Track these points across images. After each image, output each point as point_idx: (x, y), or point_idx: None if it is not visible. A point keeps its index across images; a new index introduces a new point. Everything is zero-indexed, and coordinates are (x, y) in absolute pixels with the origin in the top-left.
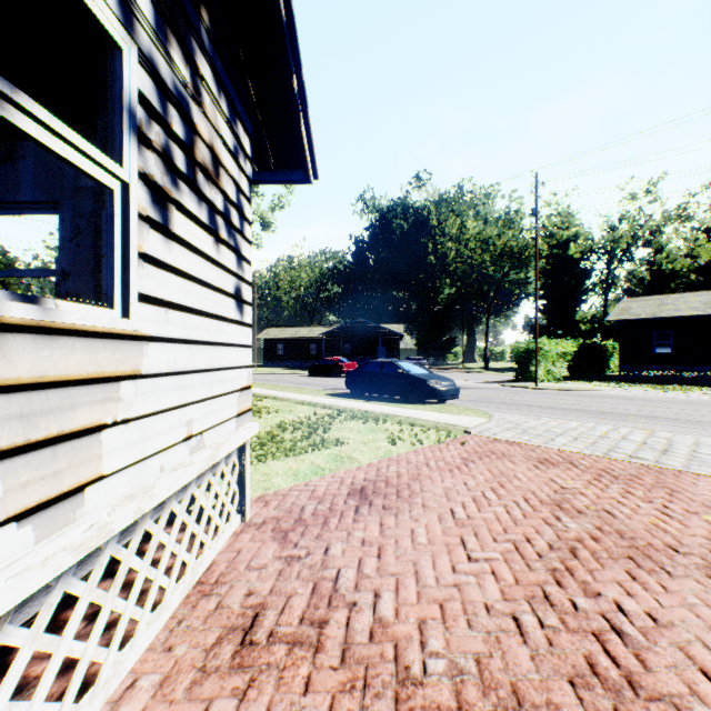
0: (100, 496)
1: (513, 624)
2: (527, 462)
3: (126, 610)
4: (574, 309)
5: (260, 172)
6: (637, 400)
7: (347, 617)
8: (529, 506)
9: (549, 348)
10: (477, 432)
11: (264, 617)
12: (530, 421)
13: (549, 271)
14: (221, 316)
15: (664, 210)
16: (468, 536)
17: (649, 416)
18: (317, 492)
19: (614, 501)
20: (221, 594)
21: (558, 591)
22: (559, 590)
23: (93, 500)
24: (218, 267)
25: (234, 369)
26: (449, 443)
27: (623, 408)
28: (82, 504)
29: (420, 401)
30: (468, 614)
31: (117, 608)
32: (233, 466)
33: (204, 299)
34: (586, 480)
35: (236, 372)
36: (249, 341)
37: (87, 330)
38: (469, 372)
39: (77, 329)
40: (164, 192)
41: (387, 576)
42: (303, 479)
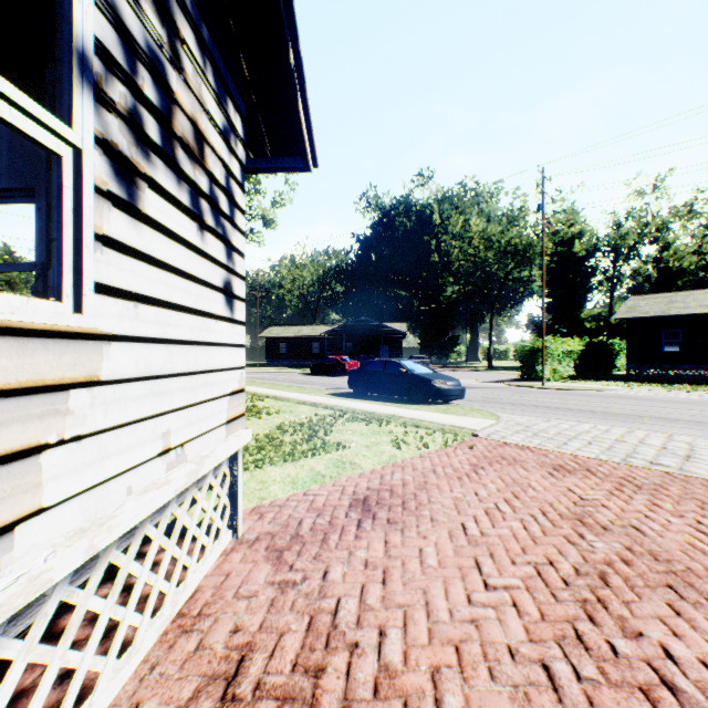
0: (38, 534)
1: (544, 675)
2: (540, 469)
3: (81, 663)
4: (579, 307)
5: (256, 160)
6: (648, 400)
7: (347, 662)
8: (548, 520)
9: (555, 346)
10: (485, 435)
11: (251, 661)
12: (540, 423)
13: (553, 269)
14: (207, 312)
15: (671, 207)
16: (483, 557)
17: (664, 417)
18: (316, 503)
19: (641, 515)
20: (203, 631)
21: (592, 630)
22: (593, 628)
23: (28, 540)
24: (203, 257)
25: (224, 371)
26: (456, 447)
27: (636, 409)
28: (10, 548)
29: (424, 401)
30: (489, 661)
31: (69, 663)
32: (224, 476)
33: (186, 292)
34: (606, 490)
35: (225, 375)
36: (241, 340)
37: (17, 327)
38: (473, 371)
39: (1, 326)
40: (133, 166)
41: (393, 607)
42: (302, 487)
